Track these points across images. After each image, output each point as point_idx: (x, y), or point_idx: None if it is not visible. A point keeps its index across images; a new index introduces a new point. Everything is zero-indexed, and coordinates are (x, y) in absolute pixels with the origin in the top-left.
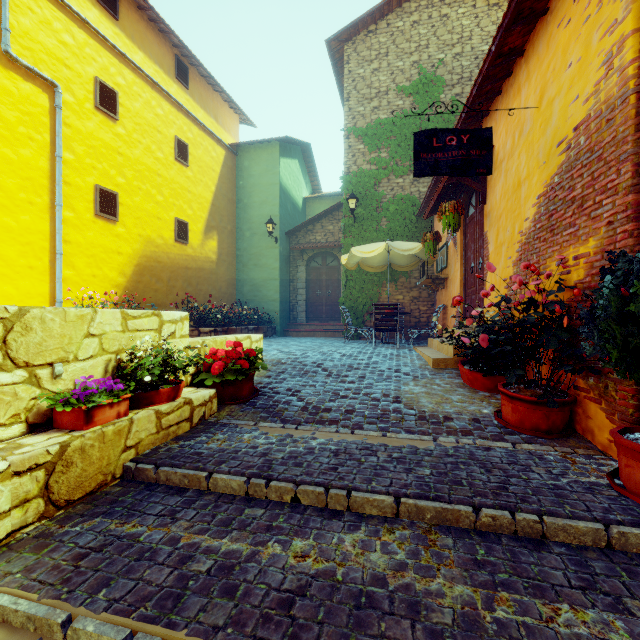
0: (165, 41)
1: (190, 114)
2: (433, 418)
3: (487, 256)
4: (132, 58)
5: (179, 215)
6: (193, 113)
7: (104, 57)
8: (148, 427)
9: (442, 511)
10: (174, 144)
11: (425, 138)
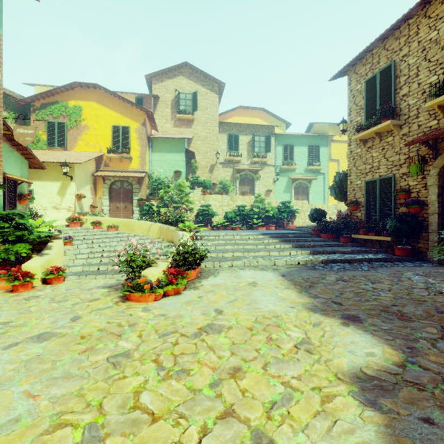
0: None
1: None
2: None
3: None
4: None
5: None
6: None
7: None
8: None
9: None
10: None
11: None
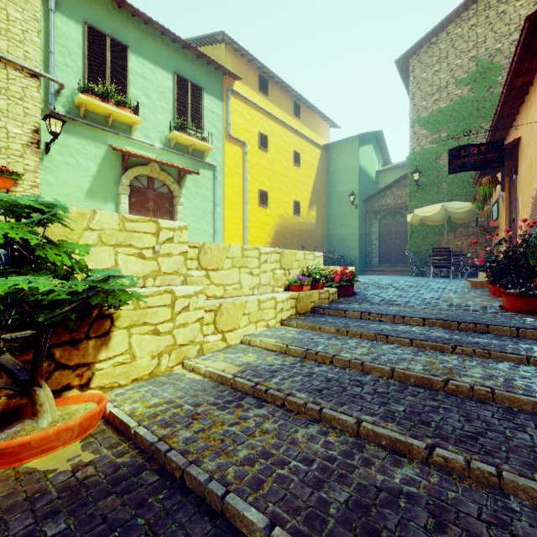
0: (288, 95)
1: (301, 134)
2: (457, 306)
3: (518, 211)
4: (273, 114)
5: (295, 198)
6: (302, 133)
7: (262, 119)
8: (316, 296)
9: (443, 323)
10: (293, 155)
11: (456, 151)
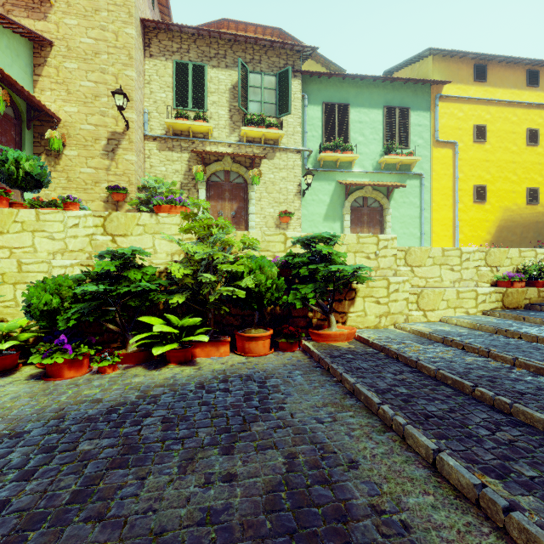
0: (518, 67)
1: (540, 105)
2: None
3: None
4: (494, 97)
5: (530, 185)
6: (543, 102)
7: (478, 110)
8: (533, 294)
9: None
10: (525, 135)
11: None
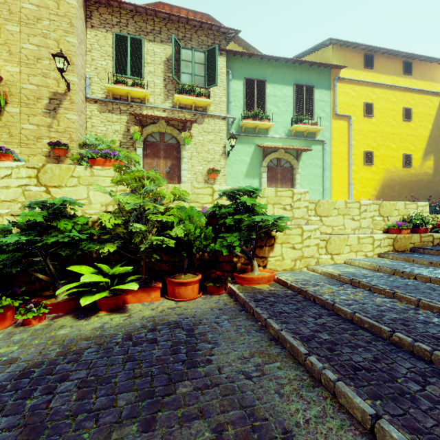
0: (396, 59)
1: (412, 89)
2: None
3: None
4: (379, 82)
5: (405, 152)
6: (414, 87)
7: (367, 91)
8: (417, 239)
9: None
10: (402, 112)
11: None
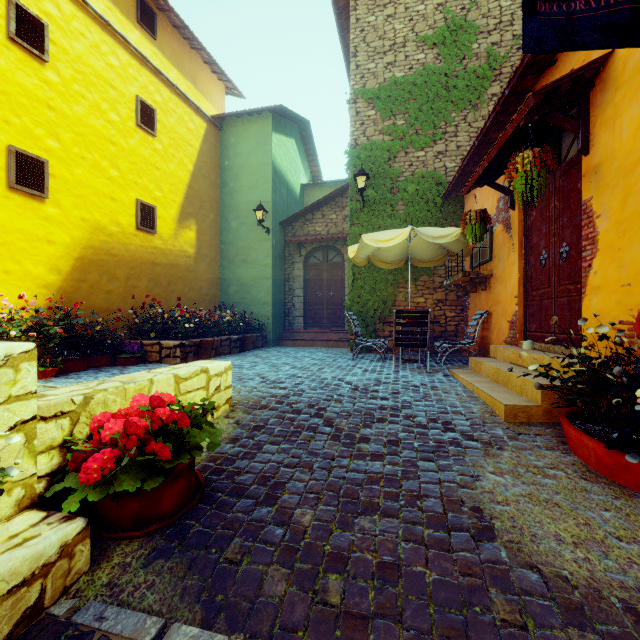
0: None
1: (158, 71)
2: (605, 618)
3: (592, 238)
4: None
5: (143, 197)
6: (163, 71)
7: None
8: None
9: None
10: (135, 106)
11: None
